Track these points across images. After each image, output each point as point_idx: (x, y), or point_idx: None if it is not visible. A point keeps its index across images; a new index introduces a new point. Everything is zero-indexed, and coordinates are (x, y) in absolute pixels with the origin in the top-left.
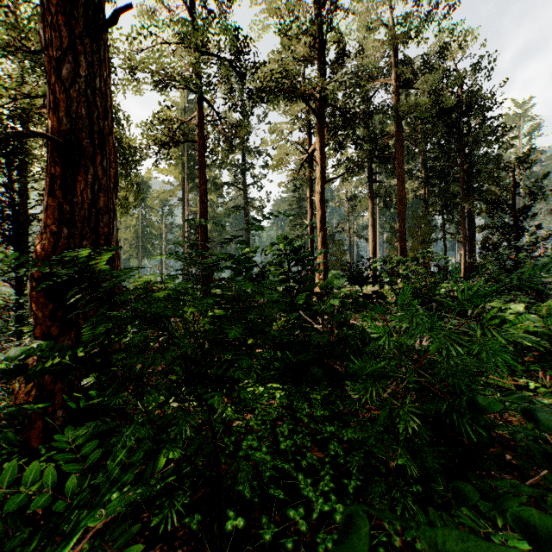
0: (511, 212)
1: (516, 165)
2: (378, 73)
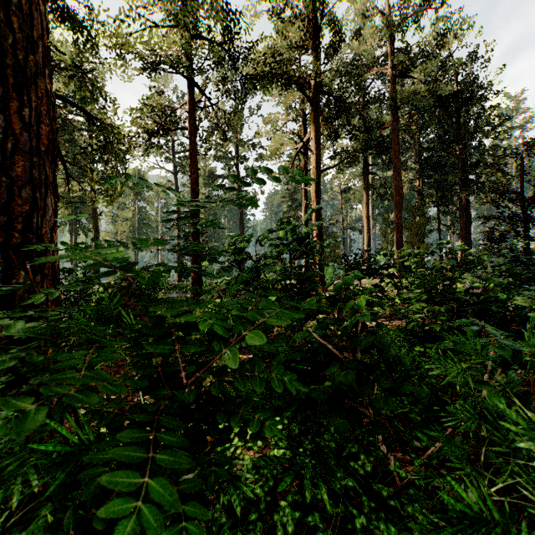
0: (519, 201)
1: (525, 151)
2: (373, 63)
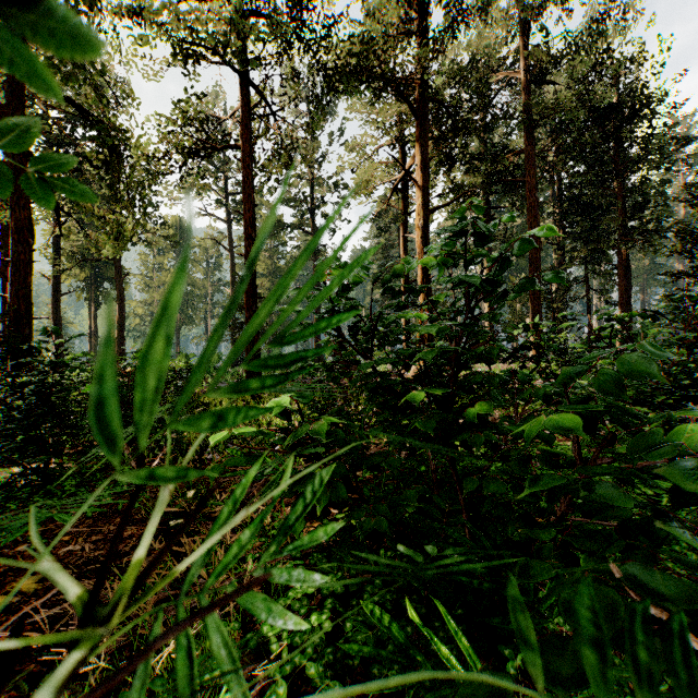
0: None
1: None
2: (499, 66)
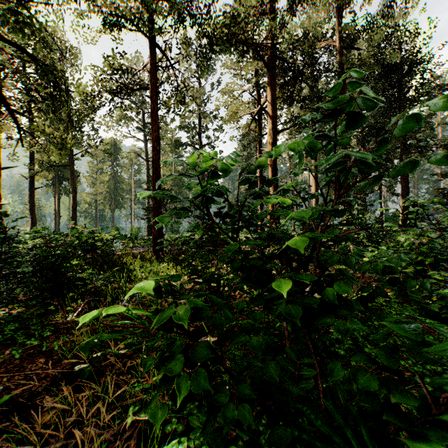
0: None
1: None
2: (322, 38)
